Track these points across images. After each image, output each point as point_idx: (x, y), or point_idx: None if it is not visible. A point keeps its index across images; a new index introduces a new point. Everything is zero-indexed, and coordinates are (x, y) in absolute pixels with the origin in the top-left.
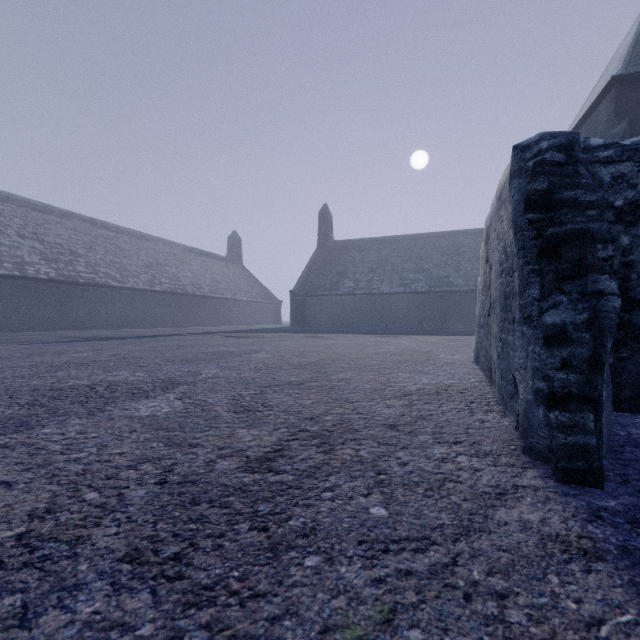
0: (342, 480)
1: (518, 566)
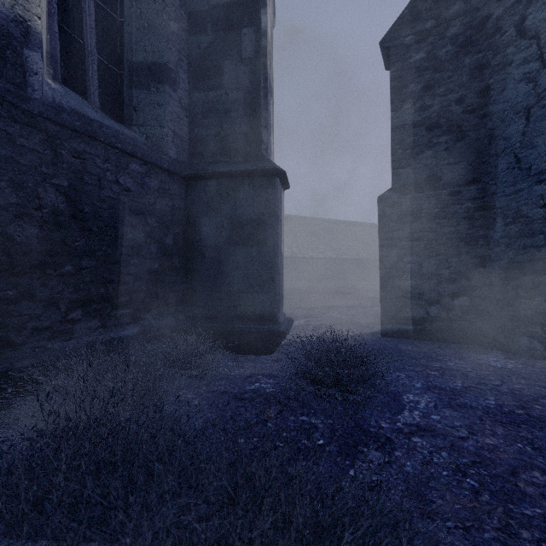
0: None
1: None
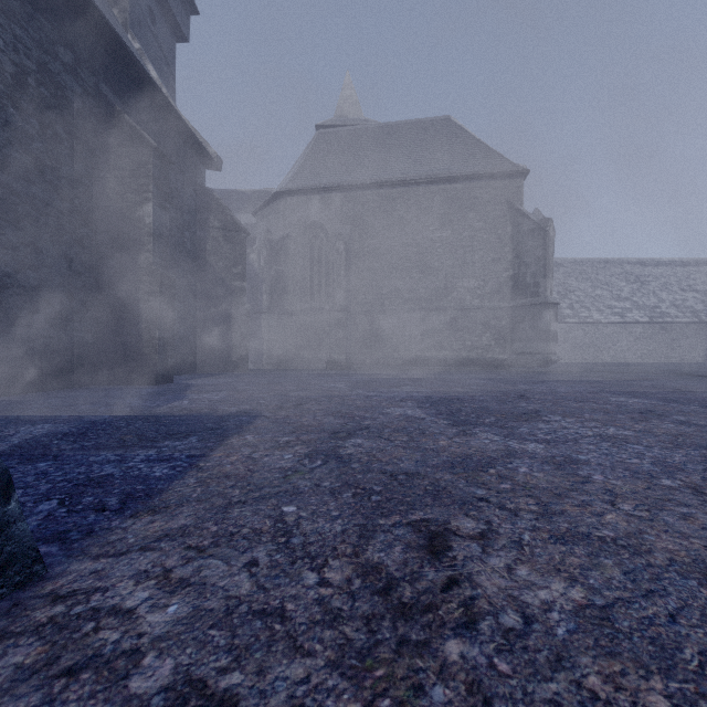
0: (327, 527)
1: (209, 496)
